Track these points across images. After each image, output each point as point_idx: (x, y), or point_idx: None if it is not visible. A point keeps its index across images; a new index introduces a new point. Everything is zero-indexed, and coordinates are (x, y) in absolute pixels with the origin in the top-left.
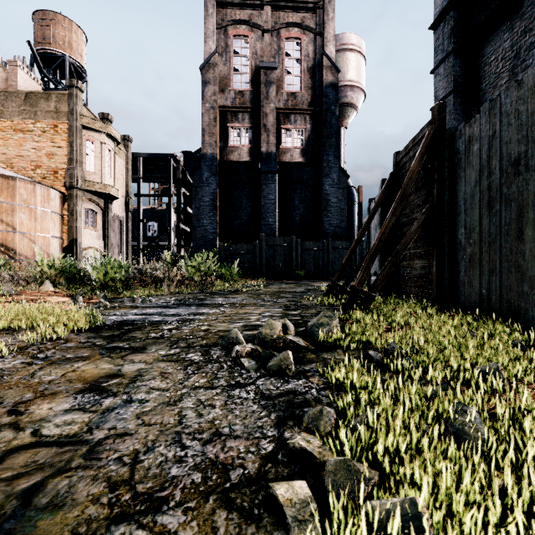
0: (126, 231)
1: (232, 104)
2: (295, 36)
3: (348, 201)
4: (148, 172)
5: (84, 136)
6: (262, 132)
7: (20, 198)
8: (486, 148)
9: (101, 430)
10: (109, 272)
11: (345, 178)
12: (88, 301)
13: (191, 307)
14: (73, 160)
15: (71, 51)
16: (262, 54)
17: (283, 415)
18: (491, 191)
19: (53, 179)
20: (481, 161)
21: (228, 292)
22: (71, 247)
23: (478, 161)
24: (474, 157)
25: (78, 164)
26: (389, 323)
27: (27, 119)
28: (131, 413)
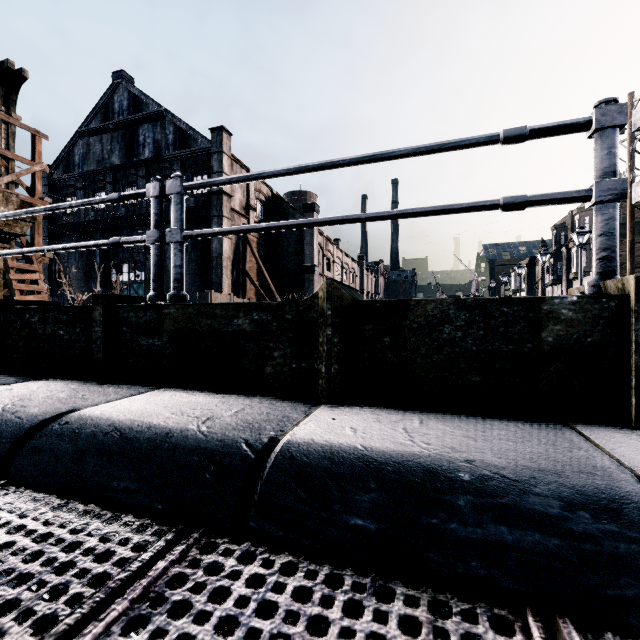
0: None
1: None
2: None
3: None
4: None
5: None
6: None
7: None
8: None
9: None
10: None
11: None
12: None
13: None
14: None
15: None
16: None
17: None
18: None
19: None
20: None
21: None
22: None
23: None
24: None
25: None
26: None
27: None
28: None
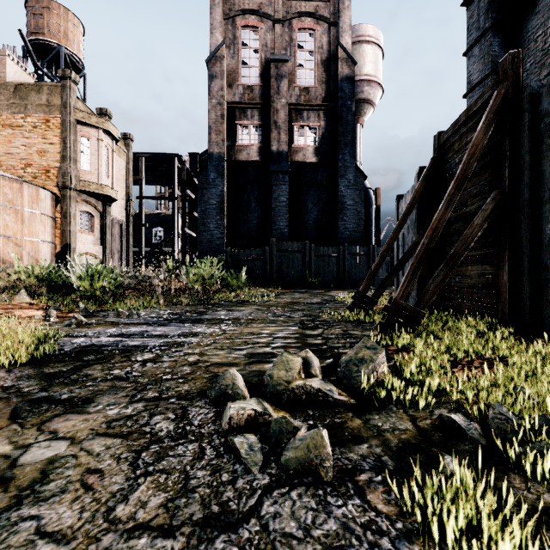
0: (127, 236)
1: (241, 100)
2: (308, 26)
3: (364, 203)
4: (151, 174)
5: (79, 132)
6: (272, 129)
7: (4, 198)
8: None
9: None
10: (96, 281)
11: (362, 179)
12: (65, 315)
13: (185, 324)
14: (66, 157)
15: (67, 42)
16: (272, 46)
17: None
18: None
19: (45, 178)
20: None
21: (234, 304)
22: (64, 253)
23: None
24: None
25: (72, 162)
26: (453, 355)
27: (16, 114)
28: None
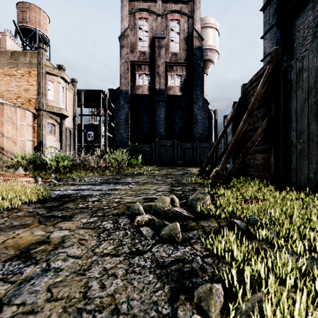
0: (74, 136)
1: (138, 60)
2: (176, 18)
3: (208, 118)
4: (87, 101)
5: (47, 78)
6: (156, 76)
7: (7, 116)
8: (313, 75)
9: (10, 307)
10: (60, 162)
11: (207, 104)
12: (45, 180)
13: (110, 184)
14: (40, 93)
15: (40, 27)
16: (156, 29)
17: (175, 287)
18: (317, 105)
19: (28, 104)
20: (309, 85)
21: (135, 174)
22: (39, 146)
23: (307, 85)
24: (303, 82)
25: (44, 95)
26: (243, 197)
27: (12, 68)
28: (44, 284)
